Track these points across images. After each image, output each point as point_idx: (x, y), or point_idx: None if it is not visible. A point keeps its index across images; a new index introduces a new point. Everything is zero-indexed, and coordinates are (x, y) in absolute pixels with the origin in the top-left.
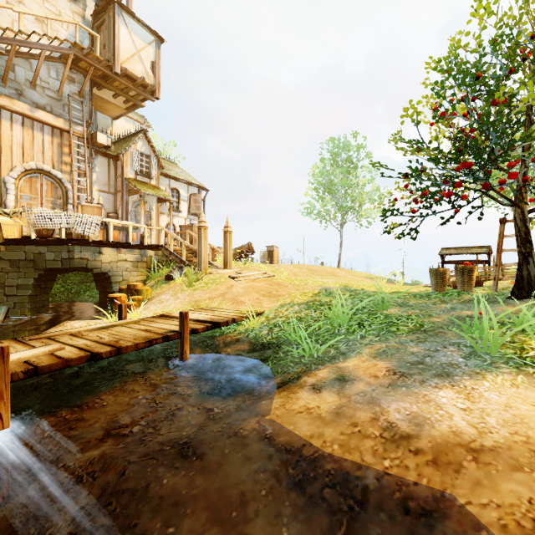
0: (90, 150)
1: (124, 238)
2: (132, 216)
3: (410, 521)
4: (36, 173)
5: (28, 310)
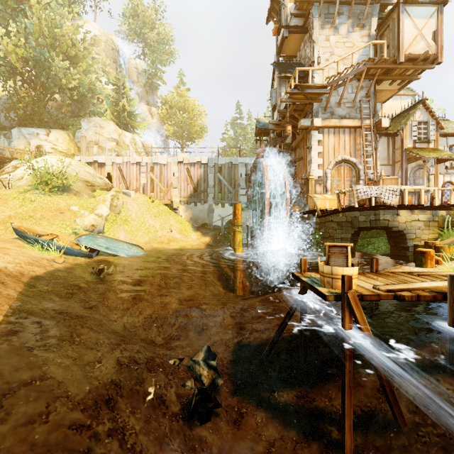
0: (375, 135)
1: (415, 201)
2: (410, 181)
3: None
4: (340, 163)
5: None
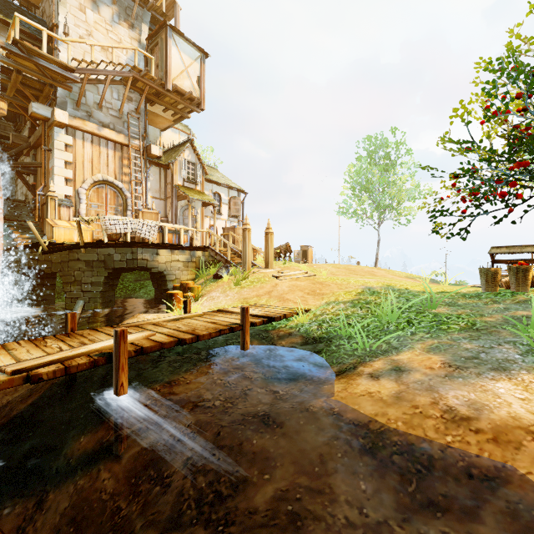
0: (145, 161)
1: (176, 240)
2: (180, 220)
3: (474, 483)
4: (102, 184)
5: (100, 304)
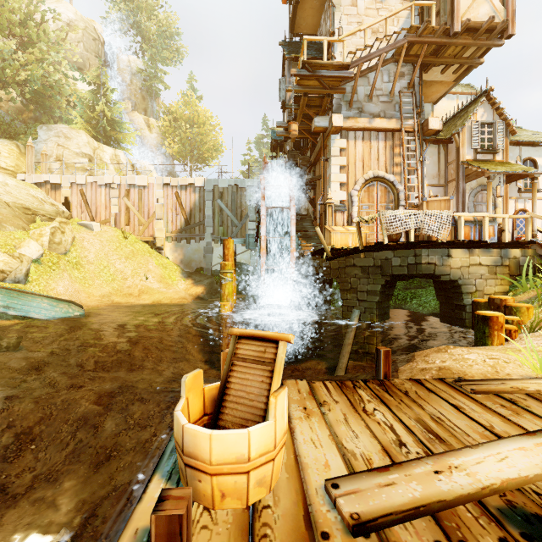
0: (420, 142)
1: (475, 235)
2: (469, 208)
3: None
4: (372, 182)
5: (376, 316)
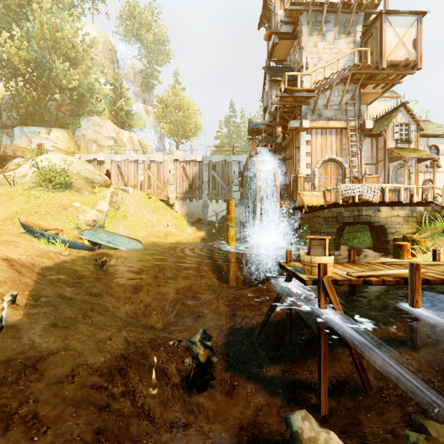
0: (360, 136)
1: (395, 198)
2: (392, 179)
3: None
4: (327, 162)
5: (333, 248)
